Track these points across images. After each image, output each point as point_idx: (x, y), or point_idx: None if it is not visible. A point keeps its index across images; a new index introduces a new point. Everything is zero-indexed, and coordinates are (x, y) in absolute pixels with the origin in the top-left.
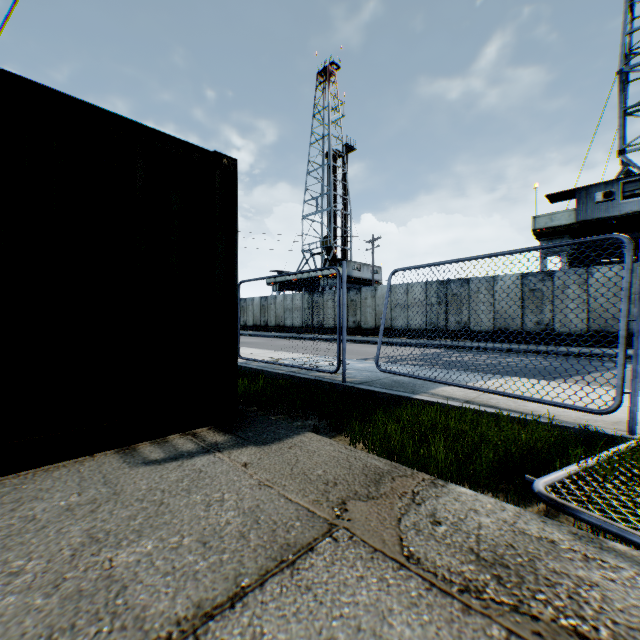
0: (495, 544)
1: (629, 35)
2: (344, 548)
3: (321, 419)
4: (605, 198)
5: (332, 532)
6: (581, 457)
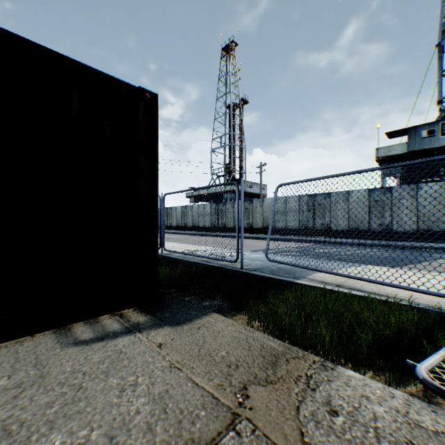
0: (395, 440)
1: (444, 19)
2: None
3: (224, 299)
4: (429, 134)
5: (235, 424)
6: None
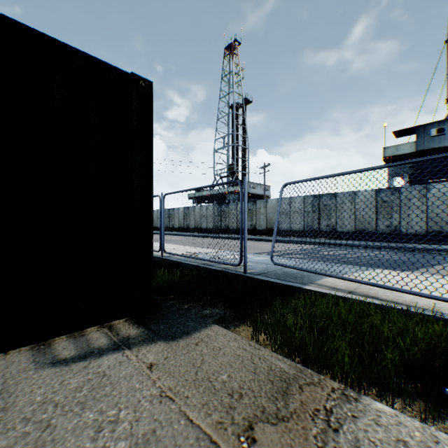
0: None
1: None
2: None
3: (226, 307)
4: (438, 133)
5: None
6: None
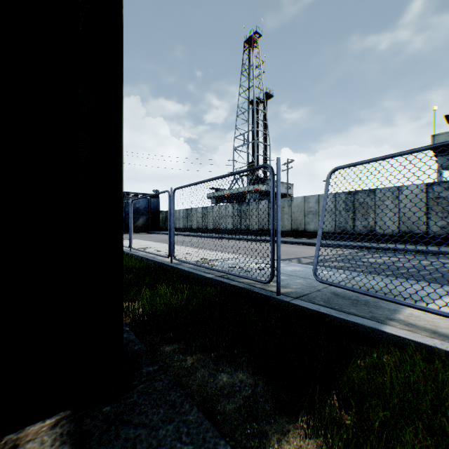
0: None
1: None
2: None
3: (257, 368)
4: None
5: None
6: None
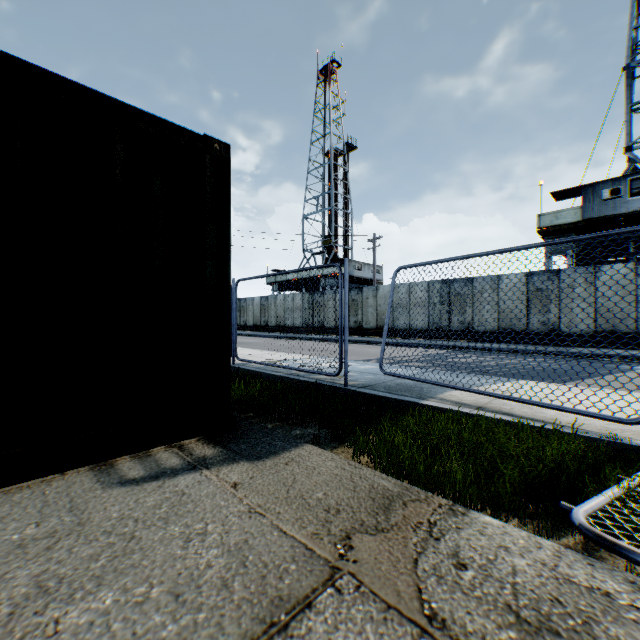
0: (537, 598)
1: (635, 30)
2: (350, 604)
3: (322, 427)
4: (612, 195)
5: (335, 579)
6: (618, 477)
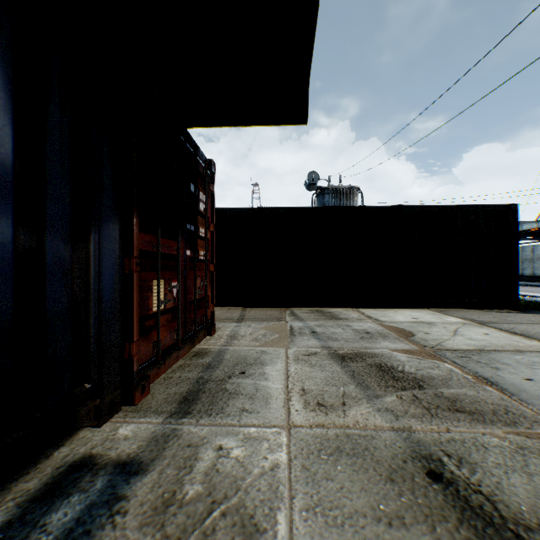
0: None
1: None
2: None
3: None
4: None
5: None
6: None
